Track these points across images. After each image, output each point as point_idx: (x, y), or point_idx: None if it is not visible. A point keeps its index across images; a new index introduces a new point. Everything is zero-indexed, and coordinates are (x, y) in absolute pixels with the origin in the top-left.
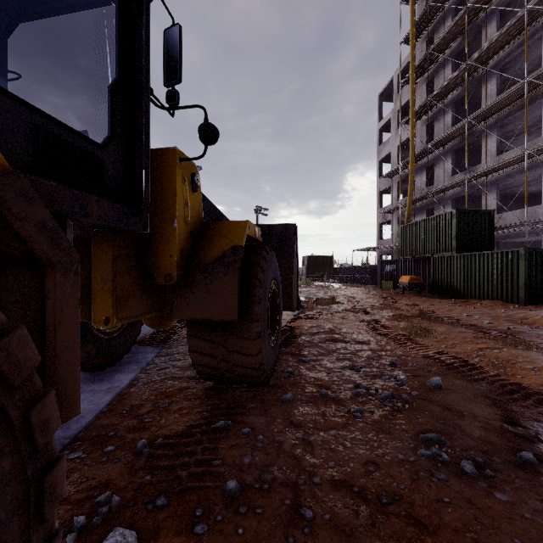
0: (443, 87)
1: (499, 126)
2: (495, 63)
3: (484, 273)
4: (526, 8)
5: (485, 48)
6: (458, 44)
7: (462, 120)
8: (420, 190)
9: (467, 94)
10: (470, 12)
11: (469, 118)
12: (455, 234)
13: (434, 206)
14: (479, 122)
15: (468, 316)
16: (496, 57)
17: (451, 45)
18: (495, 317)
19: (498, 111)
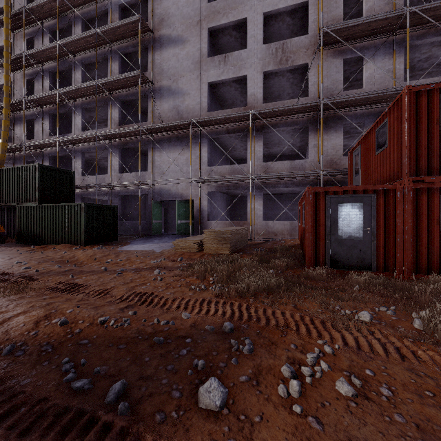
0: (39, 51)
1: (84, 109)
2: (82, 59)
3: (59, 222)
4: (96, 30)
5: (72, 41)
6: (55, 23)
7: (55, 90)
8: (20, 140)
9: (58, 69)
10: (62, 2)
11: (60, 90)
12: (38, 186)
13: (34, 159)
14: (70, 99)
15: (19, 263)
16: (82, 54)
17: (49, 20)
18: (49, 260)
19: (83, 97)
